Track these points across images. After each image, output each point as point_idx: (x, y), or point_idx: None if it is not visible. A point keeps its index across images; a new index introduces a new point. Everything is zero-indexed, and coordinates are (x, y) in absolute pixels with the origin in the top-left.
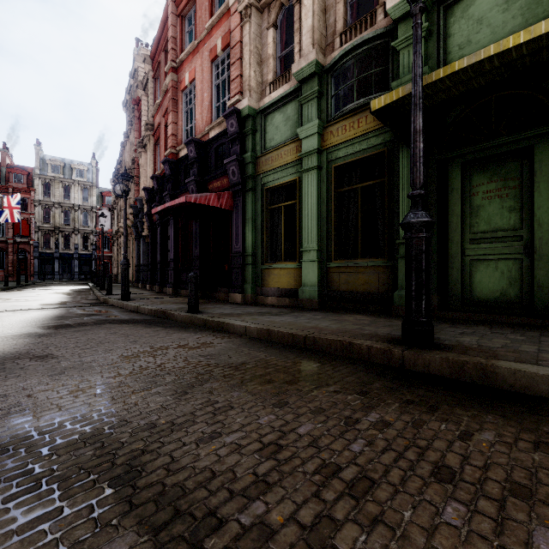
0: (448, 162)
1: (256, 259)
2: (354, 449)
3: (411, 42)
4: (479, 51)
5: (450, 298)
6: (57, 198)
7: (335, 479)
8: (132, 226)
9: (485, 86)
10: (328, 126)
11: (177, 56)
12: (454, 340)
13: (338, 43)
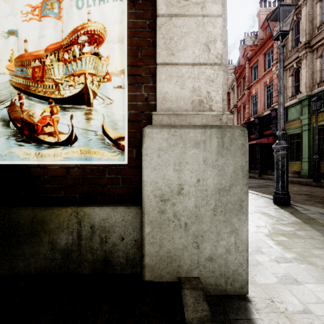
0: None
1: None
2: None
3: None
4: None
5: None
6: None
7: None
8: None
9: None
10: (313, 115)
11: (249, 82)
12: None
13: (316, 87)
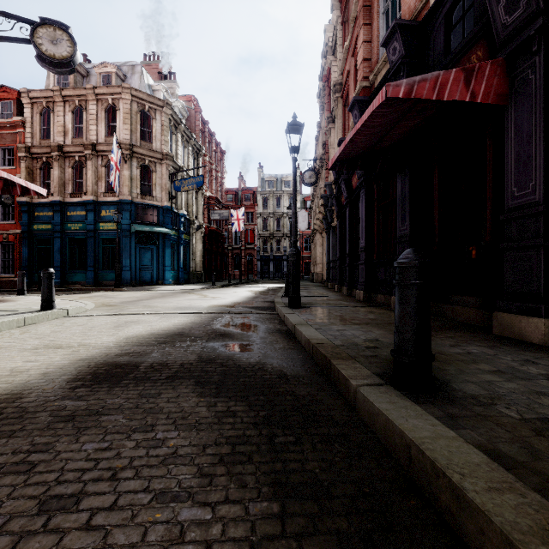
0: None
1: None
2: None
3: None
4: None
5: None
6: (271, 209)
7: None
8: (322, 218)
9: None
10: None
11: None
12: None
13: None
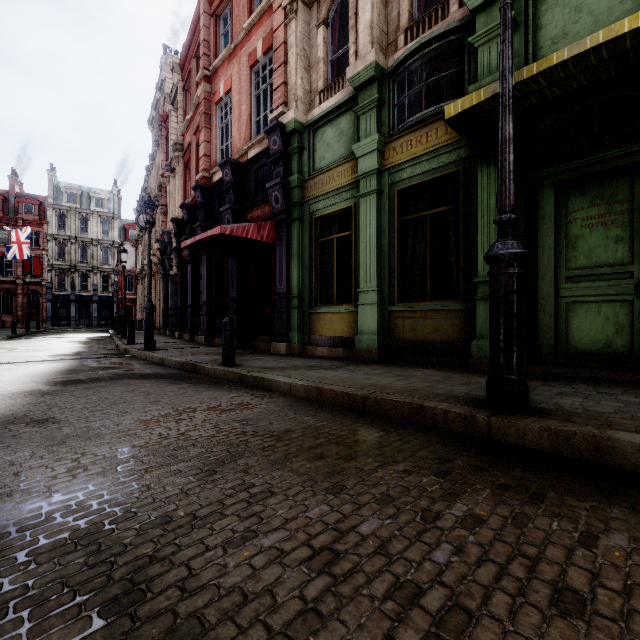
0: (538, 183)
1: (303, 302)
2: (438, 560)
3: (492, 36)
4: (584, 39)
5: (541, 348)
6: (73, 232)
7: (415, 608)
8: (159, 263)
9: (586, 87)
10: (391, 141)
11: (210, 62)
12: (551, 403)
13: (402, 41)
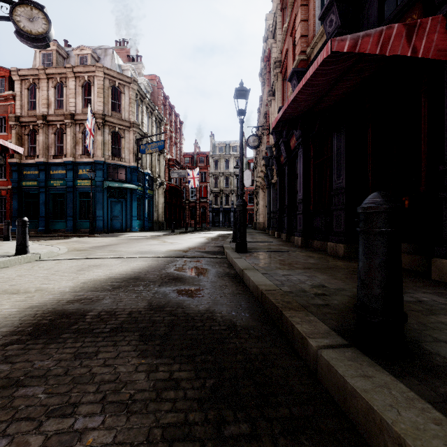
0: None
1: None
2: None
3: None
4: None
5: None
6: (221, 169)
7: None
8: (264, 176)
9: None
10: None
11: None
12: None
13: None
